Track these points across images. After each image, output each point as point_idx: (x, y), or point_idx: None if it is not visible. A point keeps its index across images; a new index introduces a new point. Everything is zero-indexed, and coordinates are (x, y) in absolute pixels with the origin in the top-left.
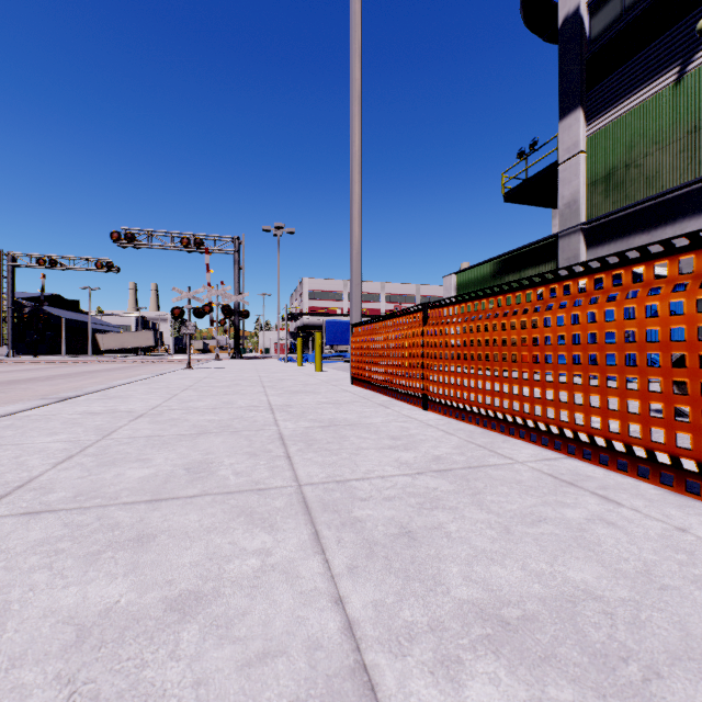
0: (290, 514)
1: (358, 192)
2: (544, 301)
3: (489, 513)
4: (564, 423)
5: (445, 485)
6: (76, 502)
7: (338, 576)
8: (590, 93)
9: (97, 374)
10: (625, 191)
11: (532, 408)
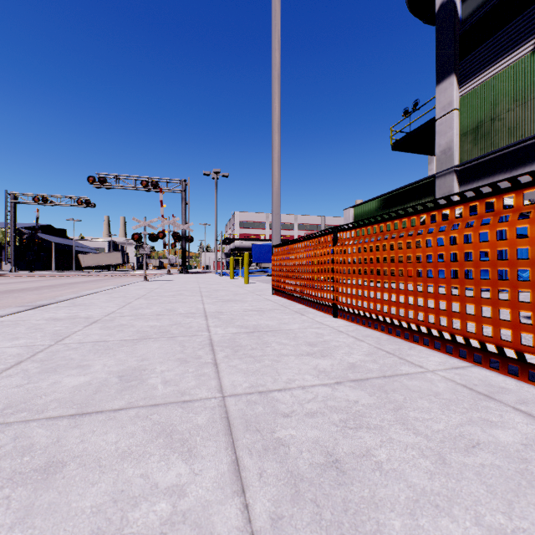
0: (210, 435)
1: (277, 139)
2: (449, 221)
3: (417, 435)
4: (471, 334)
5: (365, 397)
6: (1, 417)
7: (259, 534)
8: (462, 63)
9: (75, 285)
10: (491, 139)
11: (437, 319)
